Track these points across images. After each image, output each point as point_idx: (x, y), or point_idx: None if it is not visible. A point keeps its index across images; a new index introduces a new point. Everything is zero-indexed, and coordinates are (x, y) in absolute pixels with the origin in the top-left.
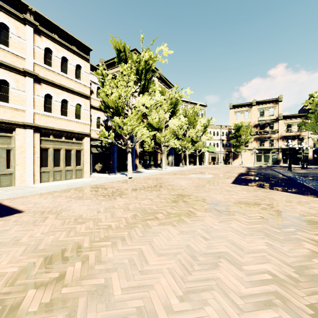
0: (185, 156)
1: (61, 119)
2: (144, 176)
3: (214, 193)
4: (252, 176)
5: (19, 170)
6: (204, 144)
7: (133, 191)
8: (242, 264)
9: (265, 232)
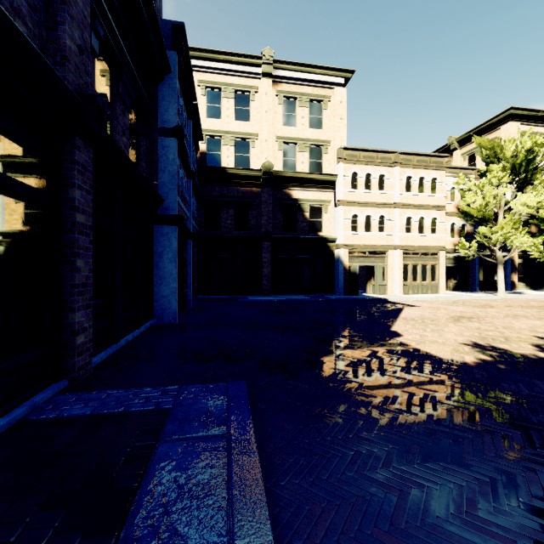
0: None
1: (418, 237)
2: (526, 298)
3: None
4: None
5: (390, 282)
6: None
7: (506, 307)
8: None
9: None
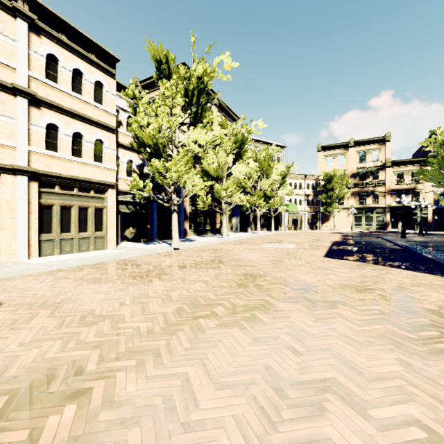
0: (255, 217)
1: (72, 162)
2: (196, 246)
3: (301, 272)
4: (351, 245)
5: (5, 237)
6: (282, 201)
7: (180, 268)
8: (366, 404)
9: (391, 339)
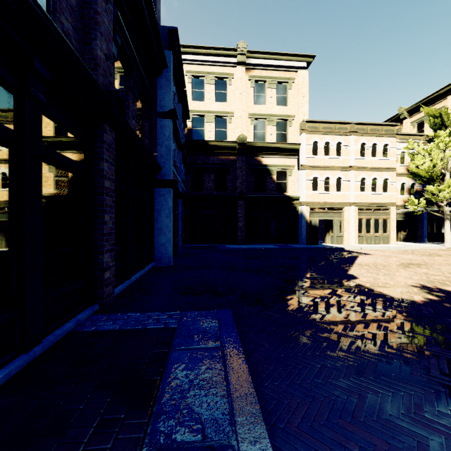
0: None
1: (371, 195)
2: None
3: None
4: None
5: (346, 234)
6: None
7: None
8: None
9: None
